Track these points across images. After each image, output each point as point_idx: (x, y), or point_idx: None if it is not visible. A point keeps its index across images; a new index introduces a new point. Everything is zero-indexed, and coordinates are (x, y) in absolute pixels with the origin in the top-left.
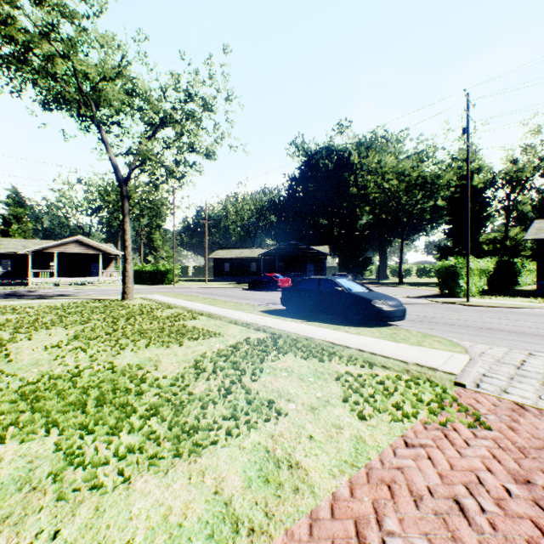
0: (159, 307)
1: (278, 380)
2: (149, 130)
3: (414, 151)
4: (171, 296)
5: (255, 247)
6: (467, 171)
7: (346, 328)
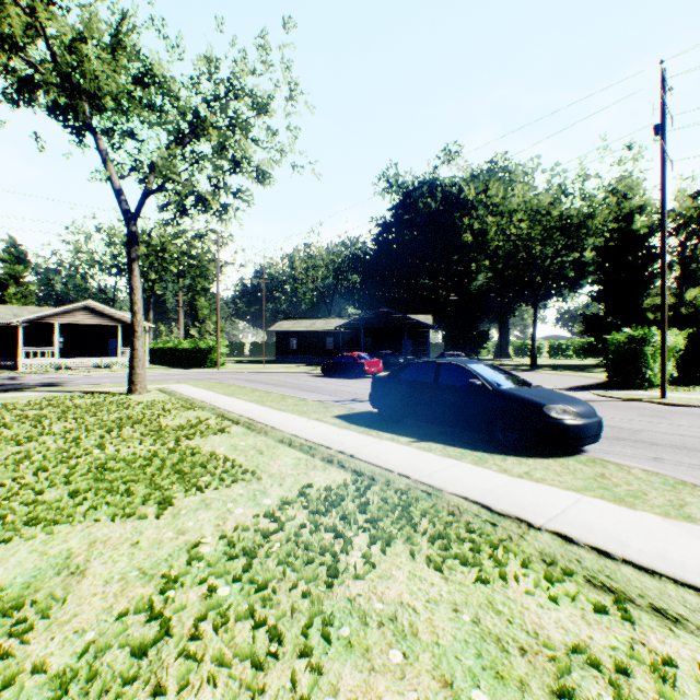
0: (175, 407)
1: (376, 692)
2: (173, 142)
3: (548, 186)
4: (205, 386)
5: (332, 317)
6: (662, 192)
7: (497, 460)
